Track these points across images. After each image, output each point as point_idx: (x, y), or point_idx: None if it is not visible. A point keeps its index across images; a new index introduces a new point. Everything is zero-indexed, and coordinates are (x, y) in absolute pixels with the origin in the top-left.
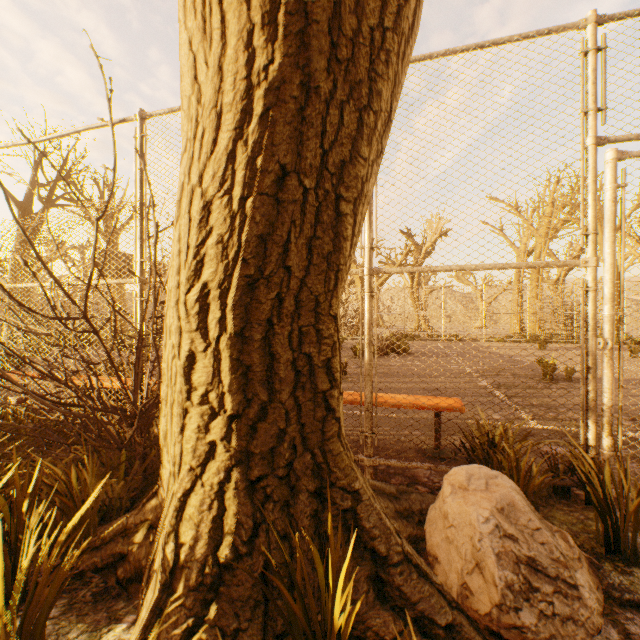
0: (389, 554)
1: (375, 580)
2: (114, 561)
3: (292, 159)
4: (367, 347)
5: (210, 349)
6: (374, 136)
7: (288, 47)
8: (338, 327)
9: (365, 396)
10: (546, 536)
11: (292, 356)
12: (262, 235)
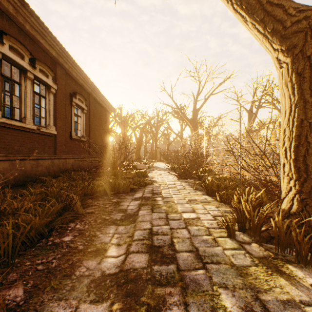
0: None
1: None
2: (269, 217)
3: (303, 117)
4: None
5: (288, 162)
6: None
7: (298, 96)
8: None
9: None
10: None
11: None
12: (298, 135)
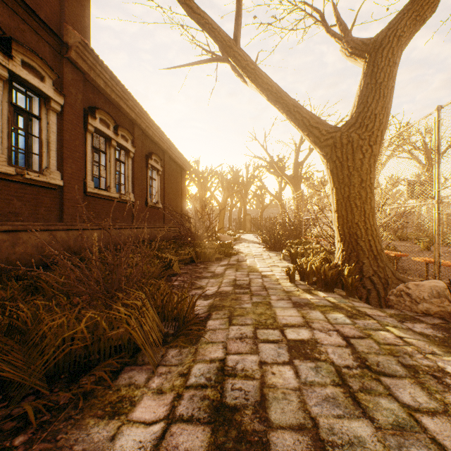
0: (365, 275)
1: (360, 278)
2: None
3: (337, 198)
4: (436, 236)
5: (336, 229)
6: (355, 188)
7: (333, 184)
8: (359, 225)
9: (435, 258)
10: (423, 293)
11: (347, 231)
12: (337, 210)
